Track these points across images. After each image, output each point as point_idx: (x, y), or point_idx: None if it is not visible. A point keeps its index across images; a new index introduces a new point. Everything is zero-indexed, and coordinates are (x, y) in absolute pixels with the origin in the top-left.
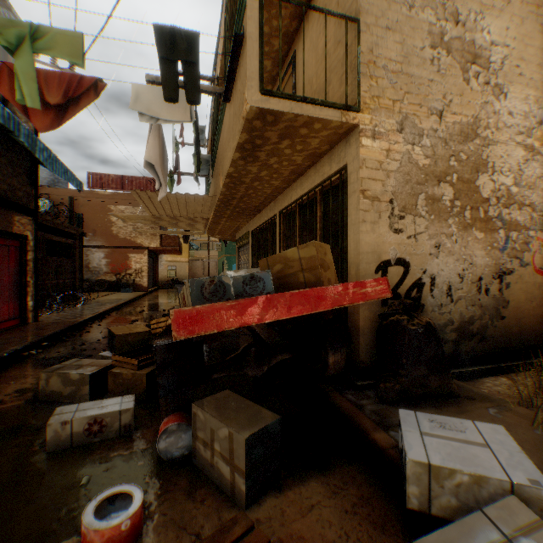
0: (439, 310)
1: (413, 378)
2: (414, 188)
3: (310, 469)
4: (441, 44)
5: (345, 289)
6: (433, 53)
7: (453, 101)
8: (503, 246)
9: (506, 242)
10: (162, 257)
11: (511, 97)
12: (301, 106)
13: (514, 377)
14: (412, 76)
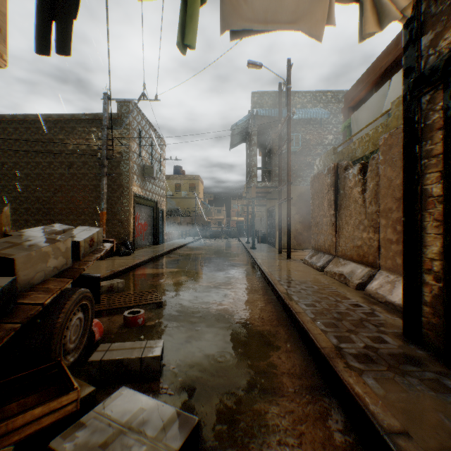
0: None
1: None
2: None
3: None
4: None
5: None
6: None
7: None
8: None
9: None
10: None
11: None
12: None
13: None
14: None
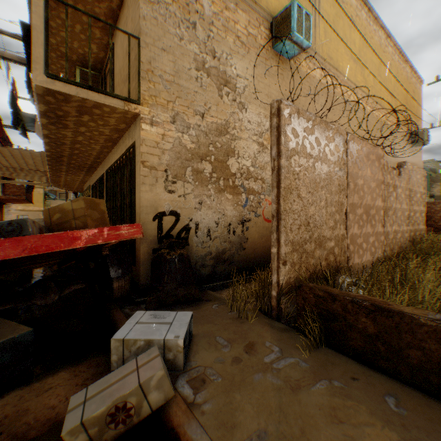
0: (202, 246)
1: (167, 291)
2: (184, 163)
3: (66, 365)
4: (203, 69)
5: (101, 232)
6: (198, 73)
7: (212, 108)
8: (245, 204)
9: (247, 201)
10: (12, 206)
11: (250, 112)
12: (88, 92)
13: (248, 285)
14: (182, 86)
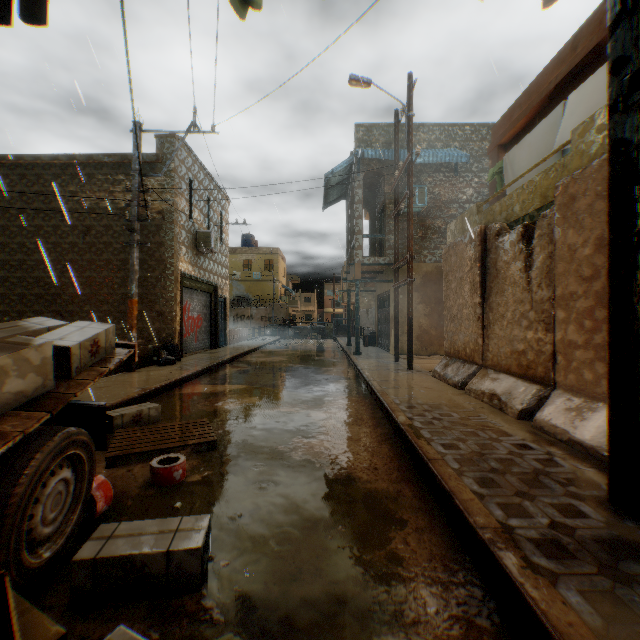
0: None
1: None
2: None
3: None
4: None
5: None
6: None
7: None
8: None
9: None
10: None
11: None
12: None
13: None
14: None
